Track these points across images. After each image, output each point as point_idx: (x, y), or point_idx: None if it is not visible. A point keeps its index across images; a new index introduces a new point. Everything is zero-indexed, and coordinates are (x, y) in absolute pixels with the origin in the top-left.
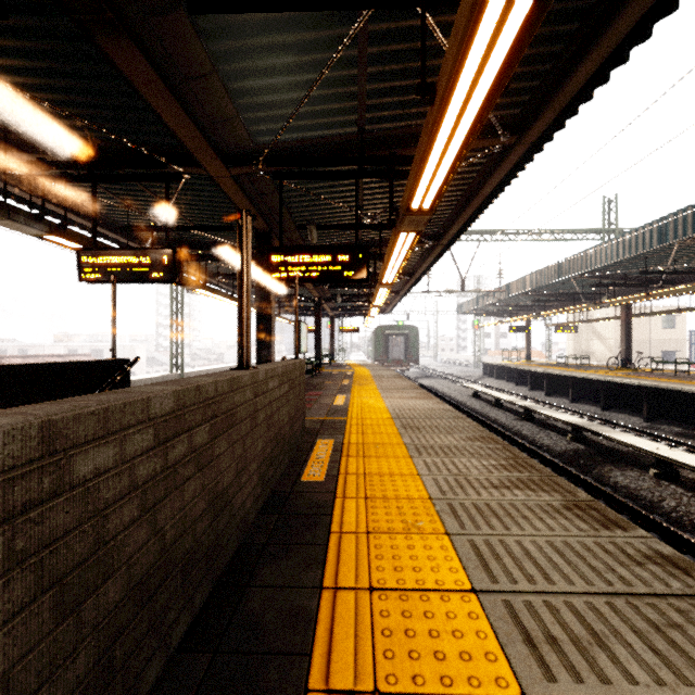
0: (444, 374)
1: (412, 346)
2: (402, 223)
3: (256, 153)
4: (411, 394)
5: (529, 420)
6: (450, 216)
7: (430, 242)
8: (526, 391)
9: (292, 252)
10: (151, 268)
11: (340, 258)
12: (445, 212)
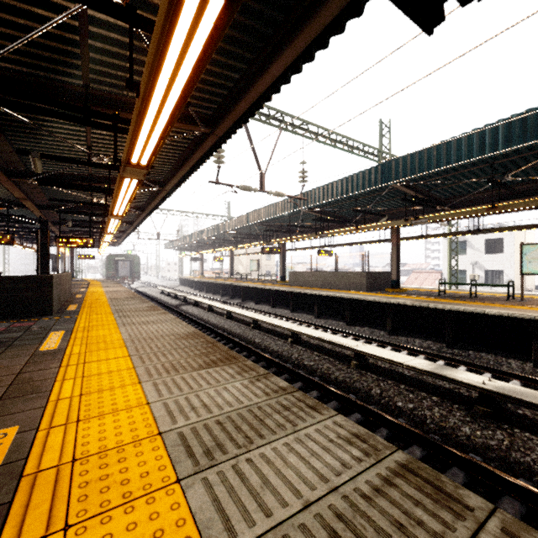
0: (157, 285)
1: (135, 268)
2: (105, 234)
3: (51, 206)
4: (117, 288)
5: (176, 299)
6: (134, 218)
7: (128, 225)
8: (193, 291)
9: (65, 238)
10: (1, 240)
11: (84, 241)
12: (132, 216)
